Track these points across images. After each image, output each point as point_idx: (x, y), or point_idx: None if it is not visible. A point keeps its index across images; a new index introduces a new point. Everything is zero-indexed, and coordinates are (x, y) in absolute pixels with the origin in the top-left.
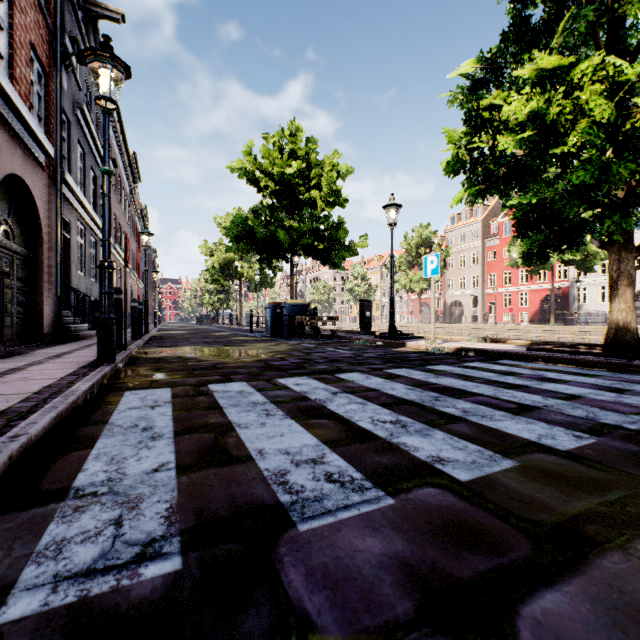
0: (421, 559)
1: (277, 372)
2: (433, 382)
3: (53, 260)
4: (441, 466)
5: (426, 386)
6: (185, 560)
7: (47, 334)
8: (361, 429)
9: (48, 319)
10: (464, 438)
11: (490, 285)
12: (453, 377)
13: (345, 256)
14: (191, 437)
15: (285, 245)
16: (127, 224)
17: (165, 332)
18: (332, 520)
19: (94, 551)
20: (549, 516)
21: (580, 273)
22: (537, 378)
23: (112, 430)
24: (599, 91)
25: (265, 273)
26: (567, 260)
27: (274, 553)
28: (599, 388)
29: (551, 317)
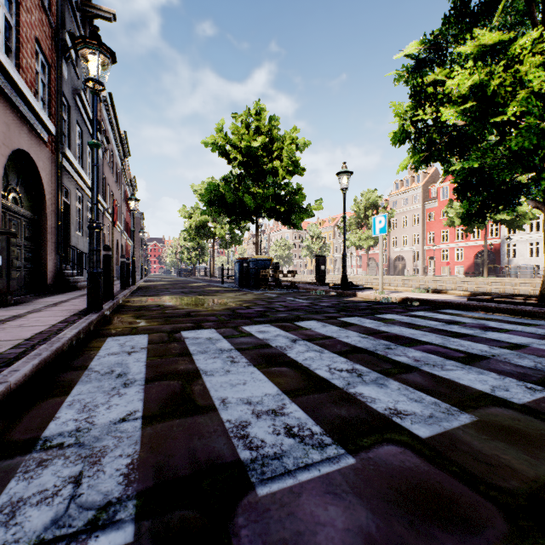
0: (388, 537)
1: (243, 320)
2: (384, 330)
3: (55, 222)
4: (399, 420)
5: (377, 334)
6: (138, 530)
7: (50, 285)
8: (319, 378)
9: (50, 272)
10: (419, 389)
11: (429, 242)
12: (402, 325)
13: (303, 217)
14: (160, 384)
15: (251, 208)
16: (119, 192)
17: (150, 283)
18: (292, 483)
19: (47, 516)
20: (520, 483)
21: (510, 231)
22: (480, 327)
23: (89, 376)
24: (537, 63)
25: (234, 233)
26: (499, 220)
27: (231, 524)
28: (541, 337)
29: (484, 270)
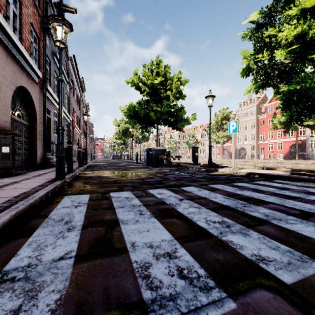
0: None
1: (148, 185)
2: (239, 193)
3: (42, 128)
4: (265, 266)
5: (235, 196)
6: None
7: (39, 164)
8: (199, 227)
9: (39, 157)
10: (273, 238)
11: (261, 139)
12: (250, 190)
13: (184, 124)
14: (91, 230)
15: (154, 119)
16: (79, 111)
17: (96, 163)
18: None
19: None
20: None
21: (312, 132)
22: (304, 192)
23: (47, 222)
24: None
25: (144, 134)
26: (305, 125)
27: None
28: None
29: (296, 156)
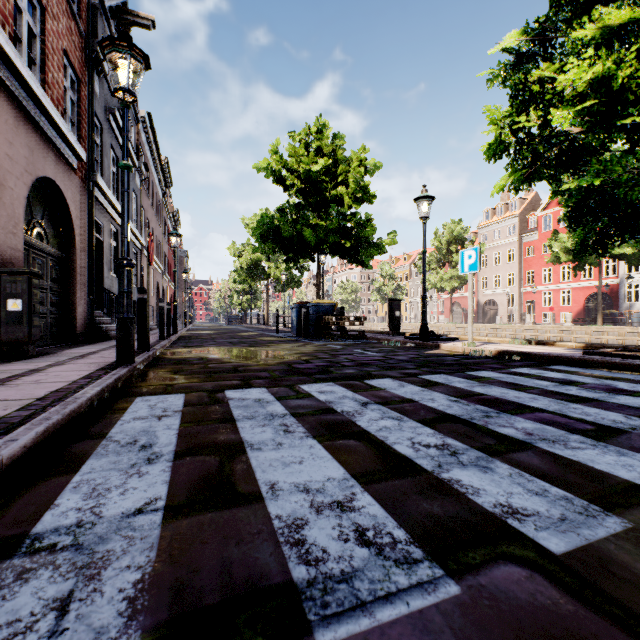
0: None
1: (300, 377)
2: (479, 392)
3: (85, 261)
4: (517, 523)
5: (472, 397)
6: None
7: (79, 334)
8: (399, 456)
9: (80, 319)
10: (538, 475)
11: (528, 283)
12: (502, 386)
13: (373, 254)
14: (193, 461)
15: (311, 244)
16: (159, 227)
17: (194, 332)
18: (368, 625)
19: None
20: None
21: (631, 269)
22: (606, 389)
23: (107, 447)
24: None
25: (292, 273)
26: (617, 255)
27: None
28: None
29: (598, 317)
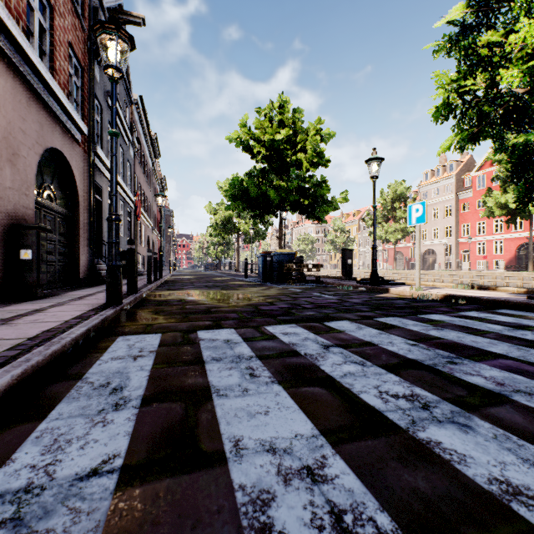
0: None
1: (265, 318)
2: (435, 336)
3: (88, 218)
4: (525, 510)
5: (429, 341)
6: None
7: (82, 278)
8: (368, 408)
9: (83, 266)
10: (528, 439)
11: (463, 235)
12: (456, 330)
13: (327, 210)
14: (158, 408)
15: (274, 202)
16: (149, 191)
17: (177, 277)
18: None
19: None
20: None
21: None
22: None
23: (80, 389)
24: None
25: (258, 227)
26: None
27: None
28: None
29: (529, 264)
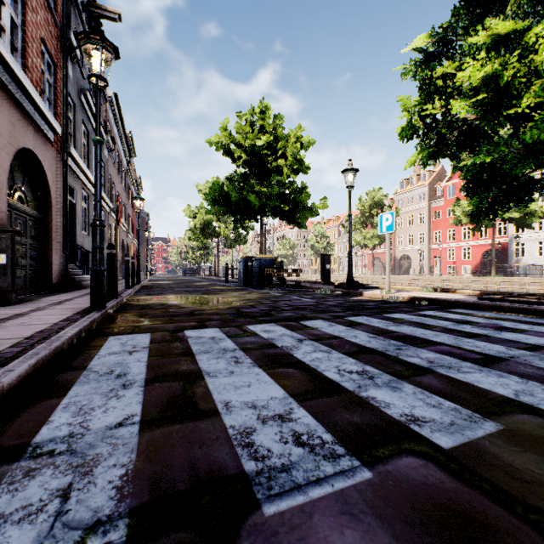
0: None
1: (247, 319)
2: (393, 330)
3: (60, 221)
4: (417, 428)
5: (387, 334)
6: None
7: (55, 284)
8: (328, 380)
9: (56, 271)
10: (436, 393)
11: (435, 241)
12: (411, 325)
13: (307, 216)
14: (161, 386)
15: (255, 207)
16: (124, 192)
17: (155, 282)
18: (302, 500)
19: (28, 536)
20: None
21: (518, 230)
22: (494, 327)
23: (88, 376)
24: None
25: (239, 232)
26: (507, 218)
27: None
28: None
29: (492, 269)
